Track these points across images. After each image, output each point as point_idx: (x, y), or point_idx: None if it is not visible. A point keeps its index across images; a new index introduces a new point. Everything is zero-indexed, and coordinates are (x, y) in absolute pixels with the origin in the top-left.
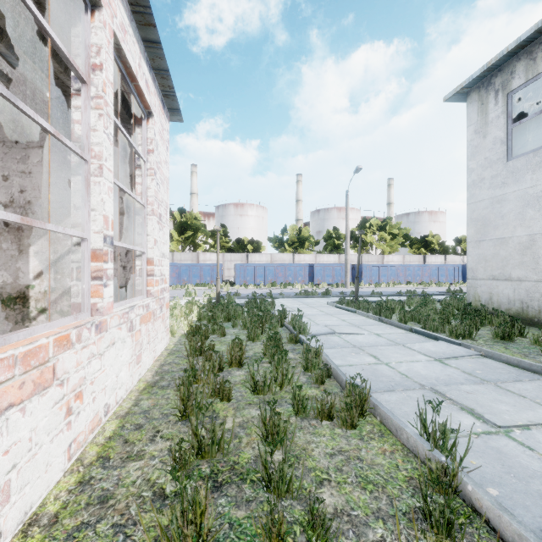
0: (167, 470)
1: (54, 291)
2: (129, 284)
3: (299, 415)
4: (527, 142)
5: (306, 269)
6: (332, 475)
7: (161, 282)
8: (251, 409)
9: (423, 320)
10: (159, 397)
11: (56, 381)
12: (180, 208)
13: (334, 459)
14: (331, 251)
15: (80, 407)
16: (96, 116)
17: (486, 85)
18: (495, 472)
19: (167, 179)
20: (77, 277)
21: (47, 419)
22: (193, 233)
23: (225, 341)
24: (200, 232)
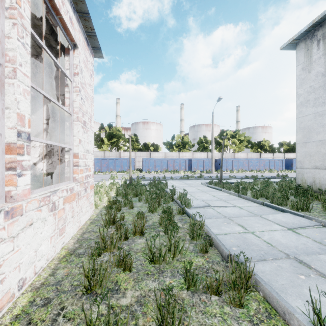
0: None
1: None
2: (64, 172)
3: (190, 288)
4: None
5: (187, 162)
6: None
7: (85, 170)
8: (148, 280)
9: (270, 197)
10: (74, 266)
11: None
12: (109, 124)
13: None
14: (202, 151)
15: None
16: (10, 25)
17: (310, 37)
18: None
19: (91, 97)
20: None
21: None
22: (117, 139)
23: (133, 212)
24: (121, 139)
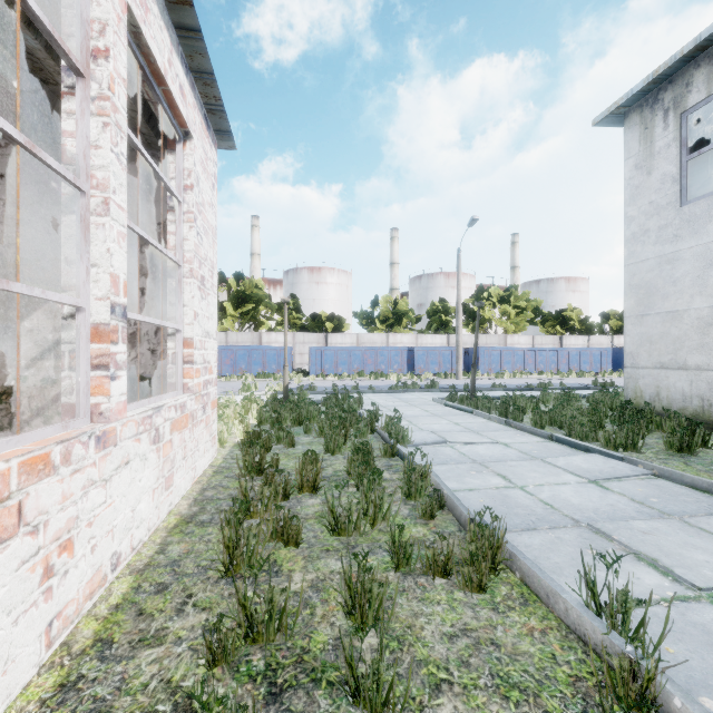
0: (198, 663)
1: (55, 385)
2: (161, 374)
3: (400, 568)
4: (706, 181)
5: (405, 354)
6: (454, 673)
7: (204, 372)
8: (329, 559)
9: (567, 424)
10: (196, 539)
11: (24, 528)
12: (237, 273)
13: (455, 644)
14: (437, 331)
15: (68, 563)
16: (98, 126)
17: (651, 103)
18: (707, 669)
19: (213, 229)
20: (70, 365)
21: (6, 590)
22: (254, 306)
23: (294, 454)
24: (263, 305)
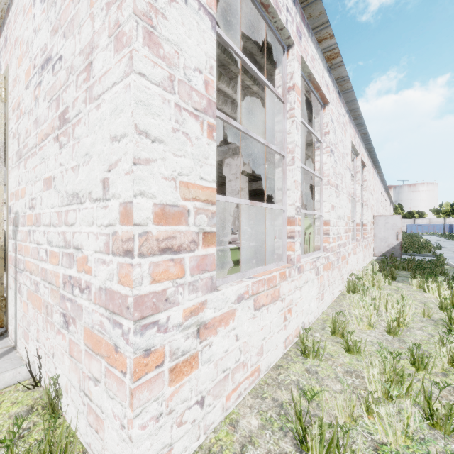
0: None
1: None
2: None
3: None
4: None
5: (447, 226)
6: None
7: None
8: None
9: (442, 236)
10: None
11: None
12: None
13: None
14: None
15: None
16: None
17: None
18: None
19: None
20: None
21: None
22: None
23: None
24: None
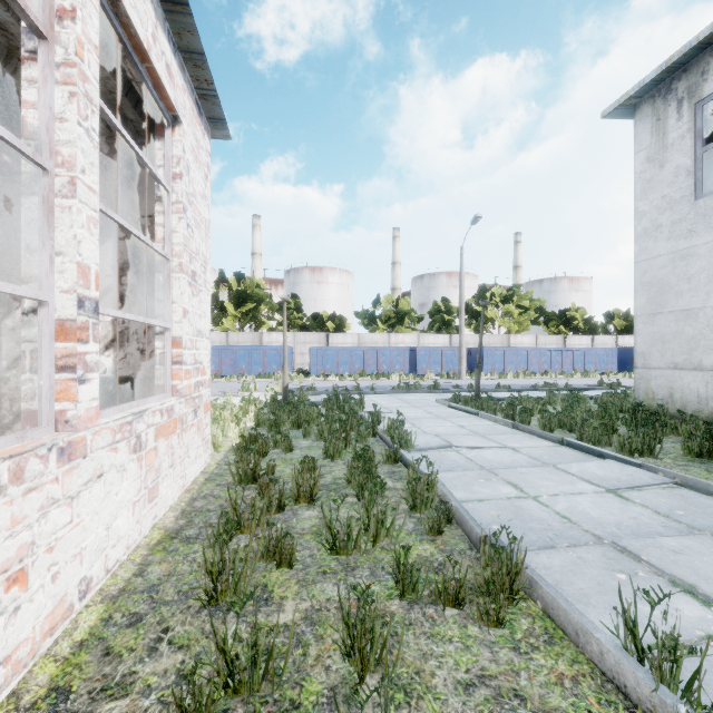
0: None
1: None
2: (150, 375)
3: (405, 596)
4: None
5: (407, 354)
6: None
7: (195, 373)
8: (325, 583)
9: (578, 428)
10: (180, 559)
11: None
12: (238, 273)
13: (472, 696)
14: (439, 331)
15: (19, 598)
16: (64, 96)
17: (664, 93)
18: None
19: (206, 222)
20: (32, 366)
21: None
22: (255, 306)
23: (292, 459)
24: (264, 304)
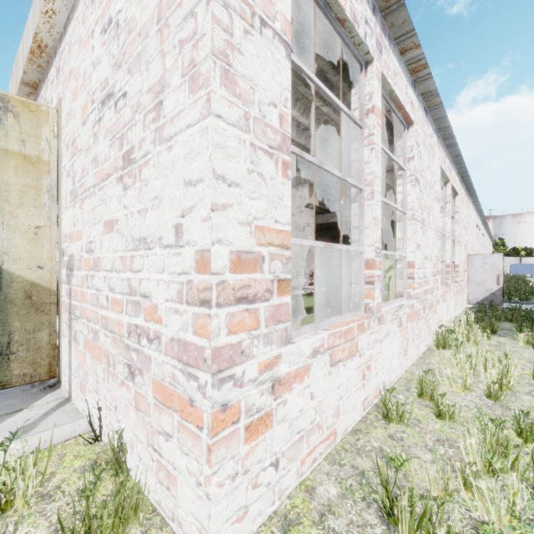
0: None
1: None
2: None
3: None
4: None
5: None
6: None
7: None
8: None
9: None
10: None
11: None
12: None
13: None
14: None
15: None
16: None
17: None
18: None
19: None
20: None
21: None
22: None
23: None
24: None
